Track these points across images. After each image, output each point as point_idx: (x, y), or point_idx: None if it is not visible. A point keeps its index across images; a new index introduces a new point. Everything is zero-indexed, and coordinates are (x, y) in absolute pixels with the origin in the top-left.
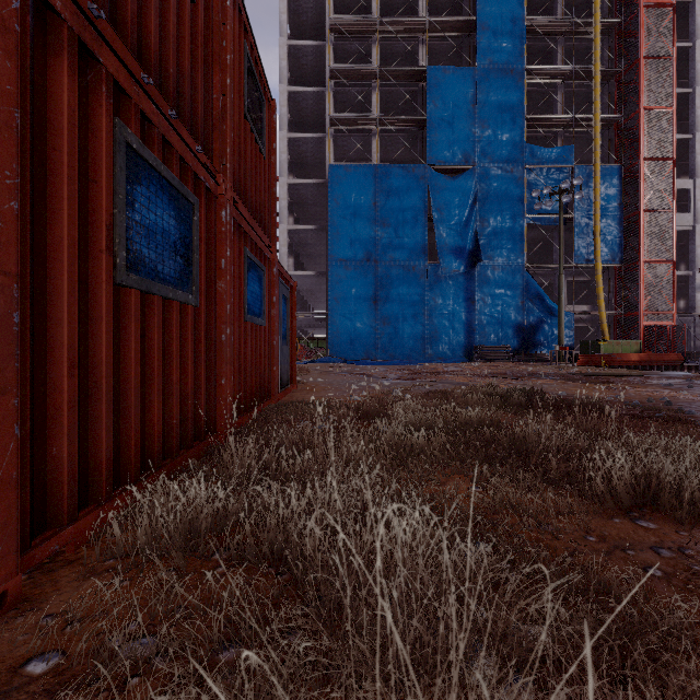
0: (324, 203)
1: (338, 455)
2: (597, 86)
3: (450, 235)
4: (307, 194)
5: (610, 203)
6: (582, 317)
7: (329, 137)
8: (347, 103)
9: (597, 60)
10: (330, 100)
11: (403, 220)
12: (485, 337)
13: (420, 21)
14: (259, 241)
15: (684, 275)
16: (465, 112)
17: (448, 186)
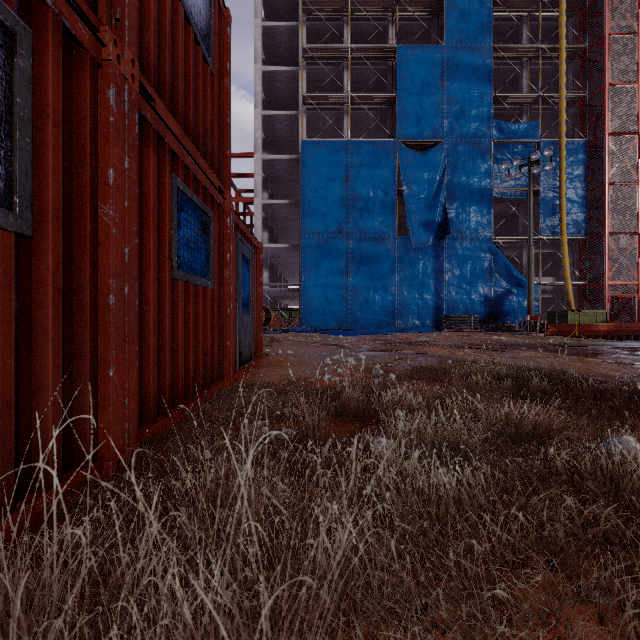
0: (297, 180)
1: (297, 539)
2: (563, 63)
3: (419, 208)
4: (281, 170)
5: (576, 177)
6: (547, 288)
7: (302, 114)
8: (319, 82)
9: (563, 38)
10: (303, 78)
11: (373, 194)
12: (453, 307)
13: (390, 1)
14: (202, 176)
15: None
16: (434, 89)
17: (418, 161)
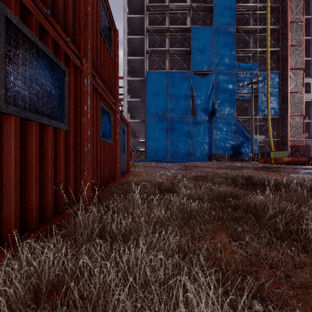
0: (144, 89)
1: (148, 217)
2: (268, 35)
3: (201, 103)
4: (136, 85)
5: (274, 89)
6: (261, 141)
7: (146, 58)
8: (154, 43)
9: (268, 23)
10: (147, 42)
11: (180, 96)
12: (217, 150)
13: (188, 5)
14: (109, 100)
15: (308, 121)
16: (208, 47)
17: (201, 81)
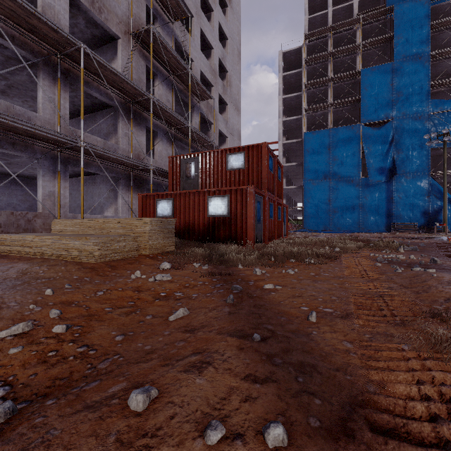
0: (302, 148)
1: None
2: None
3: (375, 161)
4: (293, 146)
5: None
6: None
7: (304, 117)
8: (314, 96)
9: None
10: (305, 98)
11: (345, 156)
12: (400, 218)
13: (357, 45)
14: (280, 202)
15: None
16: (386, 89)
17: (374, 134)
